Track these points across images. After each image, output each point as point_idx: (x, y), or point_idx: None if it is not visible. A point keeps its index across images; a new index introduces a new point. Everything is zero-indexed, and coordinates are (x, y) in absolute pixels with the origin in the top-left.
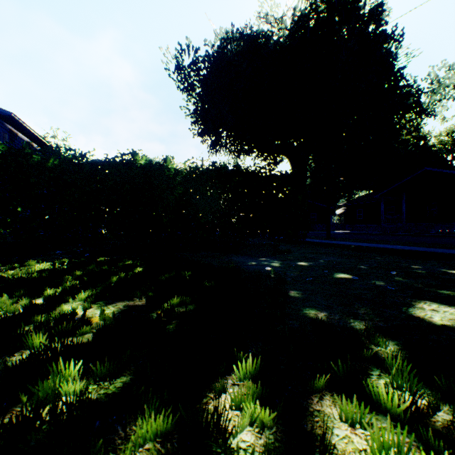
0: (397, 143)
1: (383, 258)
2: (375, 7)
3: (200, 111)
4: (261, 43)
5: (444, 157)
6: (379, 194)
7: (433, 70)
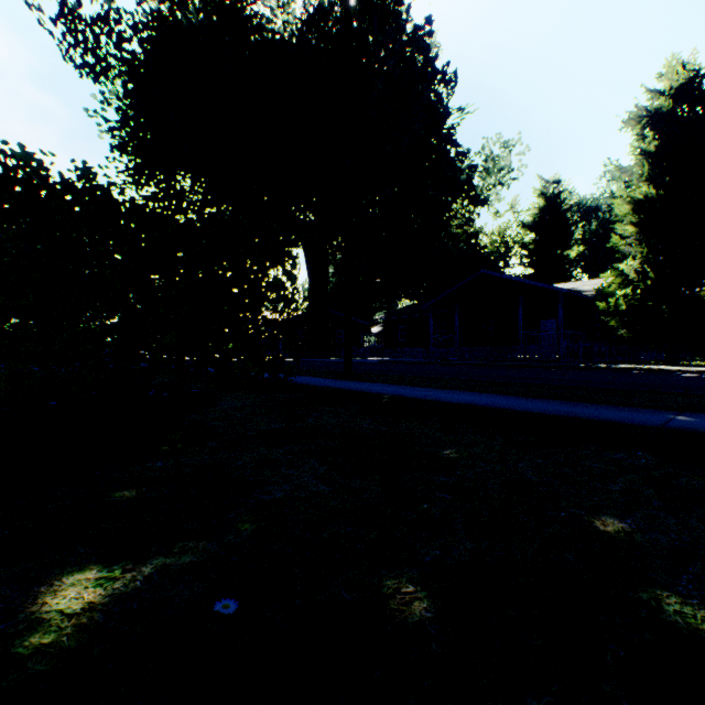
0: (448, 236)
1: (466, 452)
2: (423, 28)
3: (132, 128)
4: (246, 18)
5: (497, 263)
6: (428, 304)
7: (487, 143)
